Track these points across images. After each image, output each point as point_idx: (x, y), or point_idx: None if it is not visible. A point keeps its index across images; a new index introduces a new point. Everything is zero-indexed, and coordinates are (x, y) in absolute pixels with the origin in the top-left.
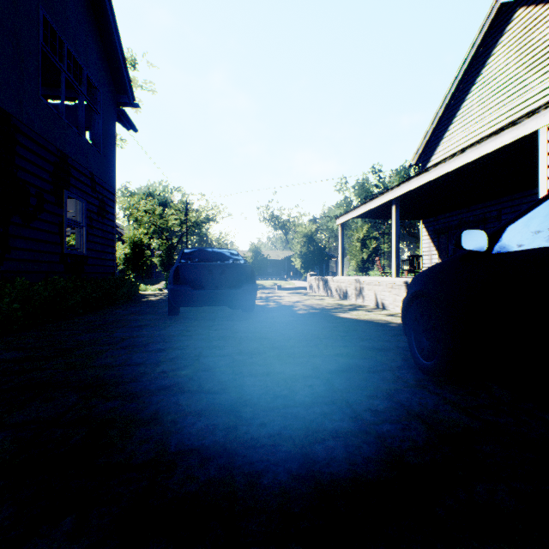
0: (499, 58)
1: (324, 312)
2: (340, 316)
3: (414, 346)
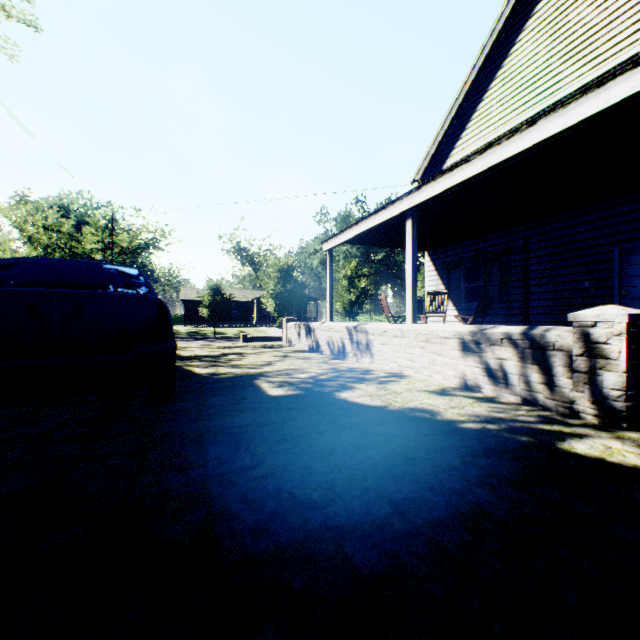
0: (526, 46)
1: (318, 390)
2: (350, 400)
3: None
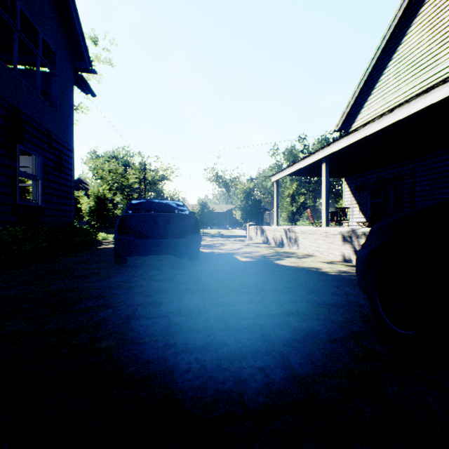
0: (413, 37)
1: (264, 260)
2: (280, 263)
3: (380, 308)
